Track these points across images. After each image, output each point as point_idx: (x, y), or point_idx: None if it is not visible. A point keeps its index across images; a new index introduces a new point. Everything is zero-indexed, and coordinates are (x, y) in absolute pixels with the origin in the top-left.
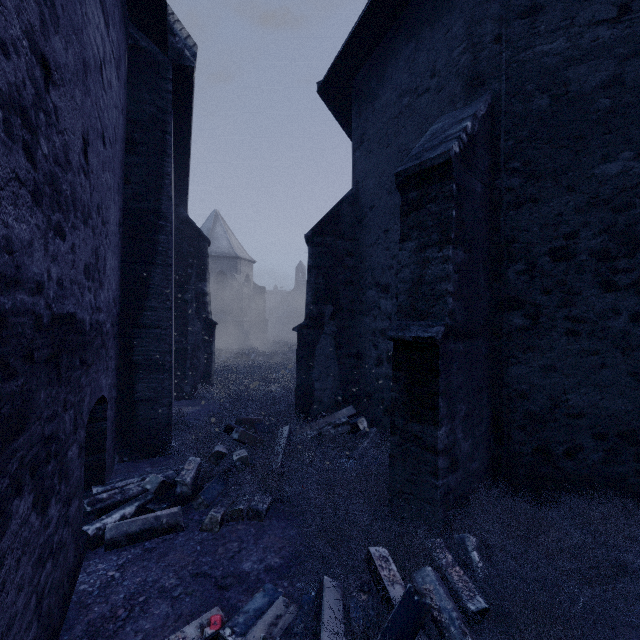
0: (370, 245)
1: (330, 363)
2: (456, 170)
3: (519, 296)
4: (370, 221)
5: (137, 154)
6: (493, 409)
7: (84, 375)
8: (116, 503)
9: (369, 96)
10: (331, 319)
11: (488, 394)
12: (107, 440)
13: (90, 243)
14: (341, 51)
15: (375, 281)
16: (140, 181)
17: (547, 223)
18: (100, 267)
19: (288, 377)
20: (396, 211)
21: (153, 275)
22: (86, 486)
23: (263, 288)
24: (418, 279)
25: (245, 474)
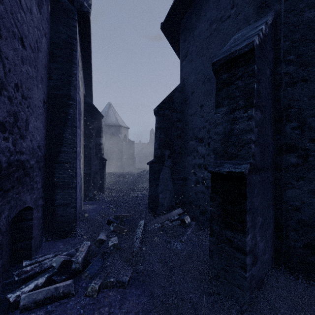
0: (191, 115)
1: (168, 183)
2: (257, 56)
3: (294, 143)
4: (191, 101)
5: (56, 62)
6: (275, 217)
7: (0, 198)
8: (35, 273)
9: (191, 28)
10: (168, 158)
11: (273, 208)
12: (33, 232)
13: (6, 107)
14: (174, 1)
15: (194, 136)
16: (58, 78)
17: (314, 95)
18: (21, 125)
19: (145, 188)
20: (208, 93)
21: (65, 132)
22: (19, 260)
23: (133, 141)
24: (228, 132)
25: (116, 255)
